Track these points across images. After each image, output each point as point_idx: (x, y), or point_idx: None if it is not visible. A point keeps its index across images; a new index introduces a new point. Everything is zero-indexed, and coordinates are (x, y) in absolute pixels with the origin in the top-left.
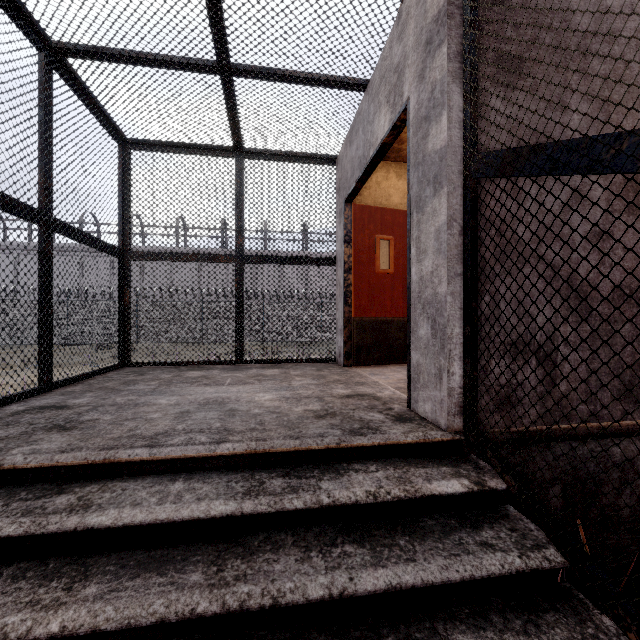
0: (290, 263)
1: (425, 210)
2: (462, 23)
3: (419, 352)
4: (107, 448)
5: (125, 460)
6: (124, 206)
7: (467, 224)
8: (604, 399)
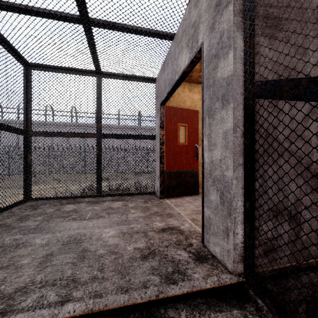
0: (129, 138)
1: (215, 117)
2: None
3: (210, 210)
4: None
5: None
6: (27, 103)
7: (247, 130)
8: None
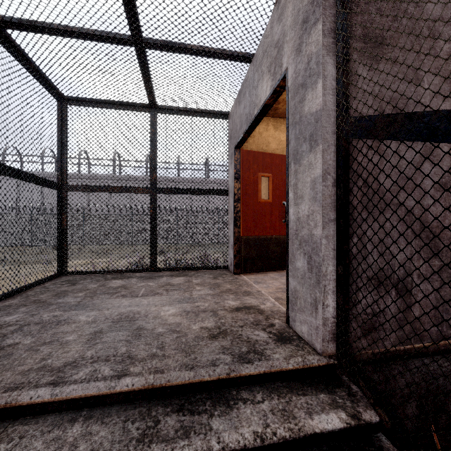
0: (193, 193)
1: (302, 162)
2: (335, 4)
3: (296, 280)
4: (12, 388)
5: (26, 403)
6: (62, 149)
7: (339, 177)
8: (449, 321)
